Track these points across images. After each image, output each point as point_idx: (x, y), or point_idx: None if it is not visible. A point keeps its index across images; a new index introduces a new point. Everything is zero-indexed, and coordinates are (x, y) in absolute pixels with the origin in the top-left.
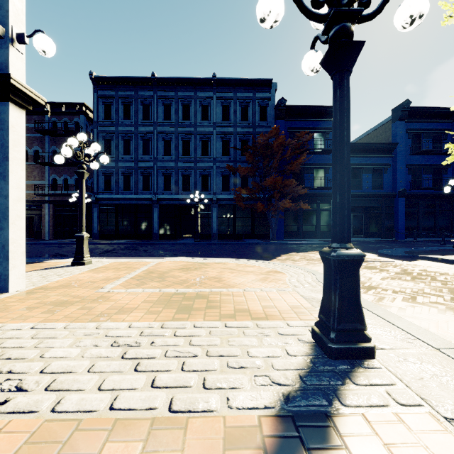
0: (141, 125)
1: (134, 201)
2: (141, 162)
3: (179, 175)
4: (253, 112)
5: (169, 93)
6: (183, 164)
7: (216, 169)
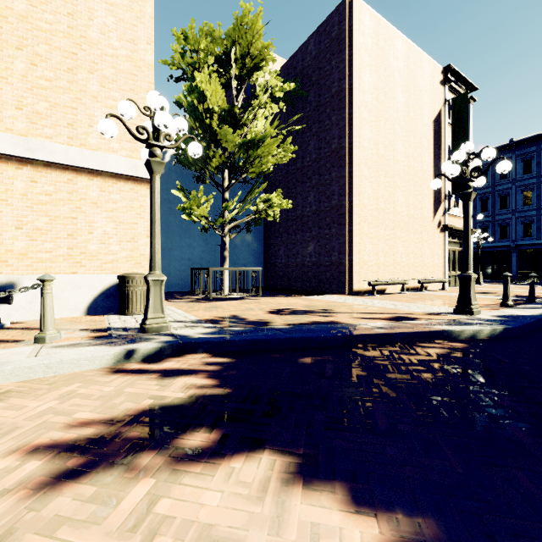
0: (498, 185)
1: (491, 249)
2: (498, 216)
3: (541, 221)
4: None
5: (529, 149)
6: None
7: None
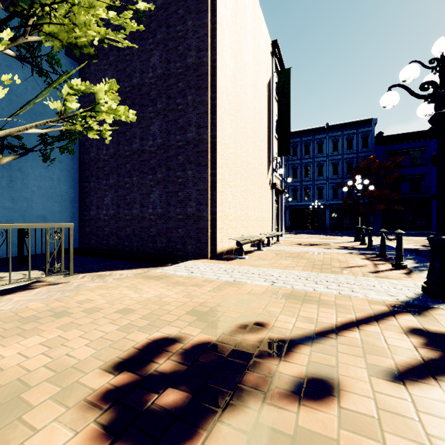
0: None
1: None
2: None
3: (302, 190)
4: (356, 143)
5: (296, 139)
6: (305, 183)
7: (328, 185)
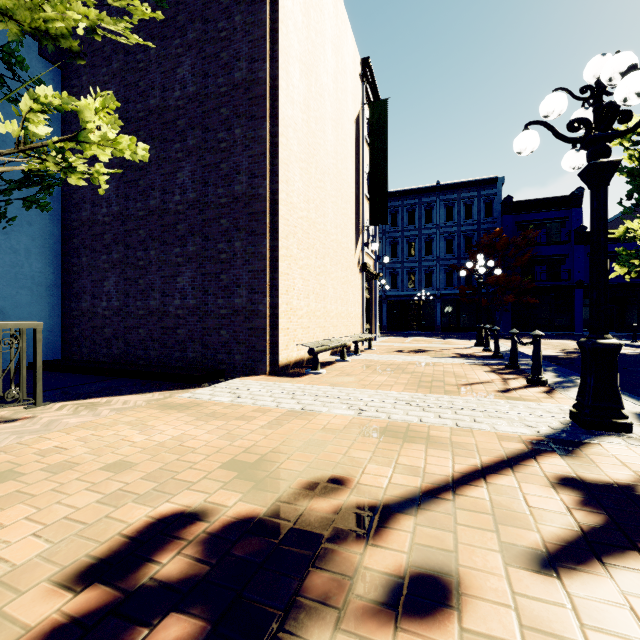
0: None
1: None
2: None
3: (405, 274)
4: (477, 210)
5: (396, 203)
6: (408, 264)
7: (439, 267)
